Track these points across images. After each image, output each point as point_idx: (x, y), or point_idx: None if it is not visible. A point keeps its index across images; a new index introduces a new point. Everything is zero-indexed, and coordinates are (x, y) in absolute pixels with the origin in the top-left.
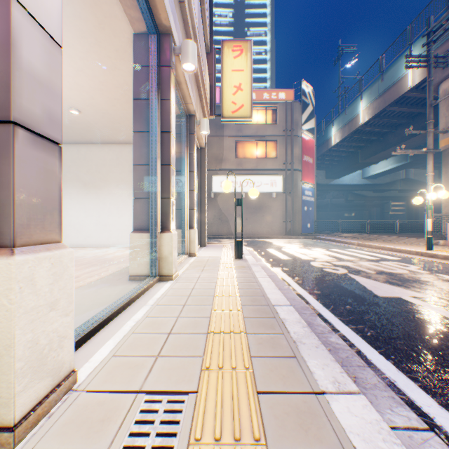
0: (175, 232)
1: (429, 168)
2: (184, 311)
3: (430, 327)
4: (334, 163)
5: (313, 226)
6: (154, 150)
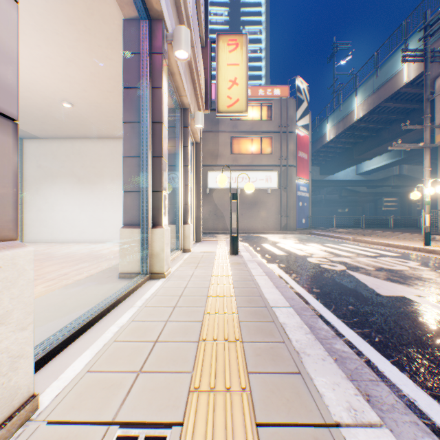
0: (168, 227)
1: (425, 162)
2: (174, 313)
3: None
4: (328, 159)
5: (308, 221)
6: (145, 141)
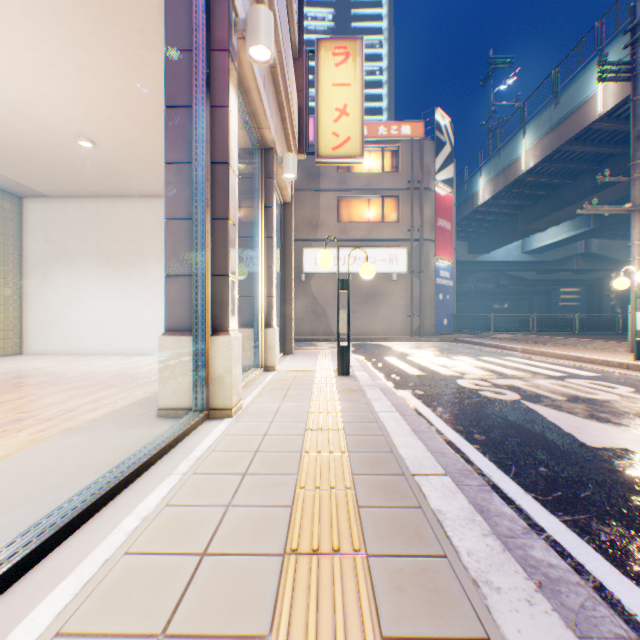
0: (237, 334)
1: (634, 233)
2: (243, 489)
3: None
4: (481, 230)
5: (452, 322)
6: (200, 193)
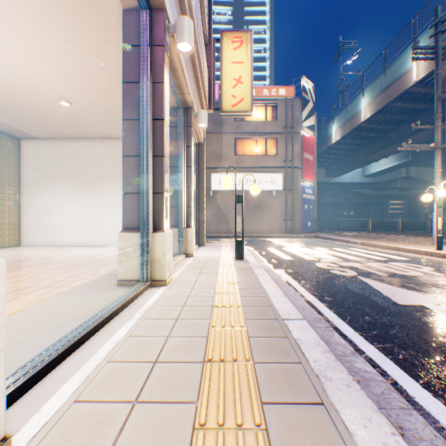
0: (169, 231)
1: (436, 164)
2: (177, 327)
3: None
4: (334, 161)
5: (314, 224)
6: (145, 139)
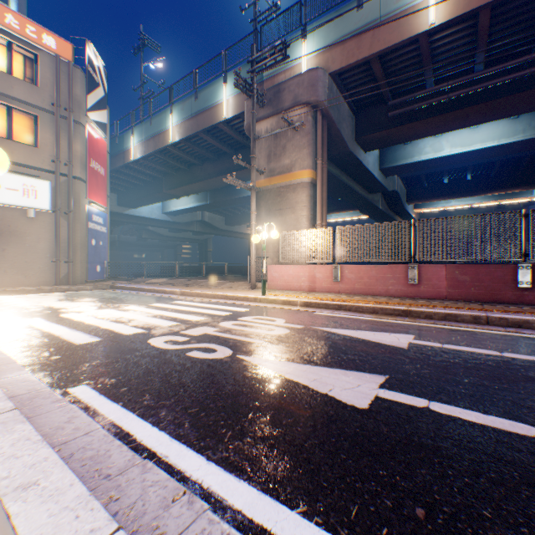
0: None
1: (254, 206)
2: None
3: None
4: (132, 186)
5: (107, 269)
6: None
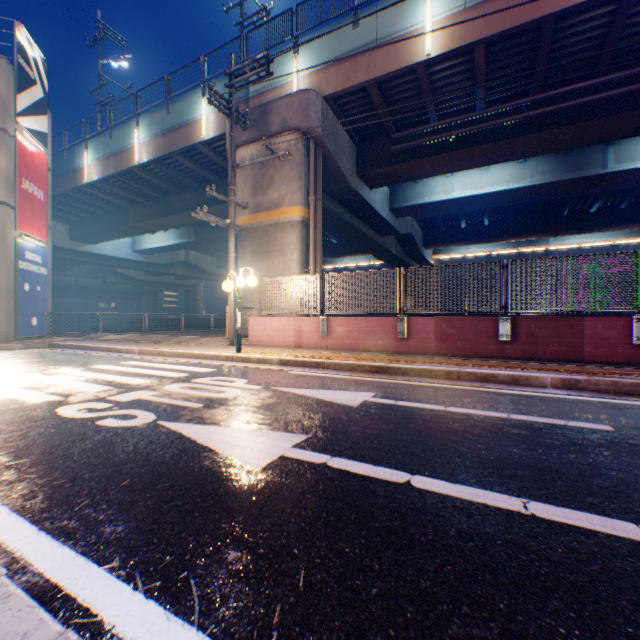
0: None
1: (233, 246)
2: None
3: (397, 525)
4: (89, 215)
5: (49, 322)
6: None
